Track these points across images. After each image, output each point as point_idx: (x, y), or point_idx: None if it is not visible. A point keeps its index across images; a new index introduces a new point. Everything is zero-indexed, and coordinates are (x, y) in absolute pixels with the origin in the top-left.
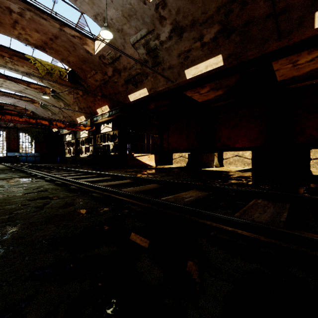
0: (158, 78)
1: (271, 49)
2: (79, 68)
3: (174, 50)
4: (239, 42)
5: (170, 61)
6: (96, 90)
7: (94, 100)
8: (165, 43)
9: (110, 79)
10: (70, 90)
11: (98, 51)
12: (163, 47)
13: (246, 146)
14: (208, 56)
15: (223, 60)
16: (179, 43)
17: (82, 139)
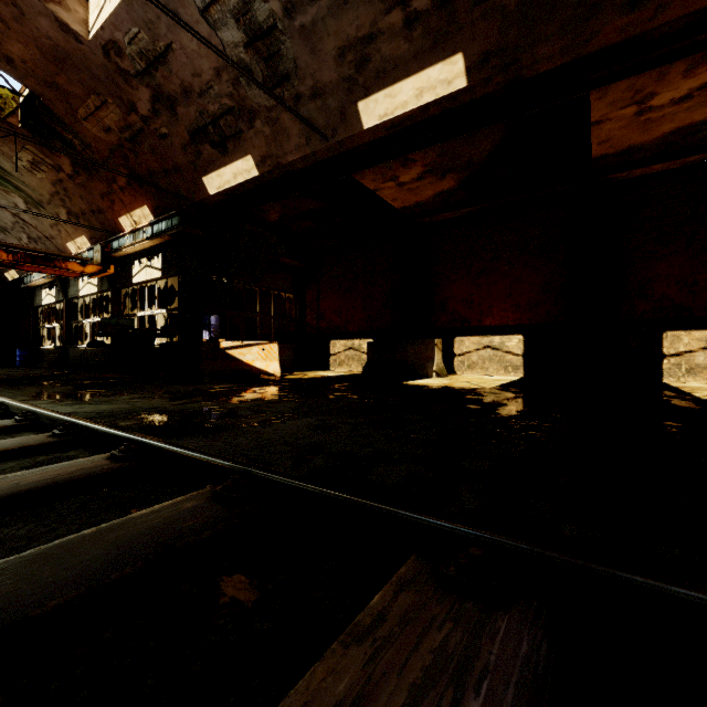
0: (283, 127)
1: (602, 42)
2: (47, 84)
3: (326, 37)
4: (514, 13)
5: (315, 73)
6: (110, 159)
7: (108, 191)
8: (301, 10)
9: (146, 125)
10: (35, 156)
11: (97, 29)
12: (295, 24)
13: (511, 324)
14: (426, 58)
15: (467, 71)
16: (340, 12)
17: (93, 303)
